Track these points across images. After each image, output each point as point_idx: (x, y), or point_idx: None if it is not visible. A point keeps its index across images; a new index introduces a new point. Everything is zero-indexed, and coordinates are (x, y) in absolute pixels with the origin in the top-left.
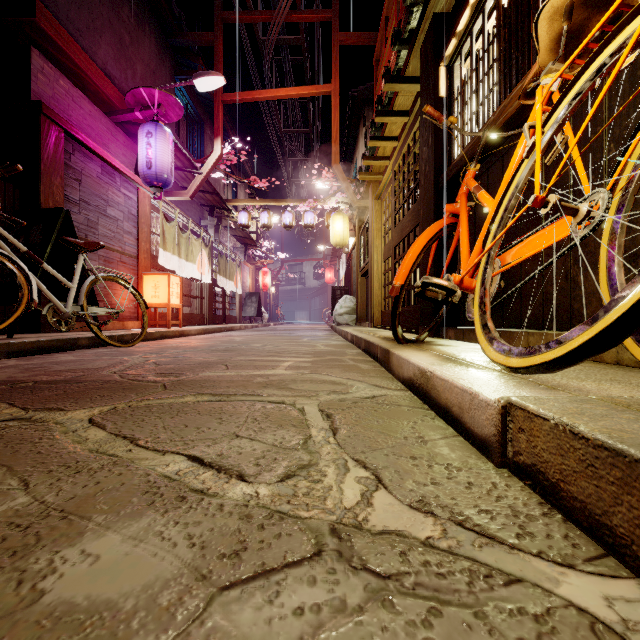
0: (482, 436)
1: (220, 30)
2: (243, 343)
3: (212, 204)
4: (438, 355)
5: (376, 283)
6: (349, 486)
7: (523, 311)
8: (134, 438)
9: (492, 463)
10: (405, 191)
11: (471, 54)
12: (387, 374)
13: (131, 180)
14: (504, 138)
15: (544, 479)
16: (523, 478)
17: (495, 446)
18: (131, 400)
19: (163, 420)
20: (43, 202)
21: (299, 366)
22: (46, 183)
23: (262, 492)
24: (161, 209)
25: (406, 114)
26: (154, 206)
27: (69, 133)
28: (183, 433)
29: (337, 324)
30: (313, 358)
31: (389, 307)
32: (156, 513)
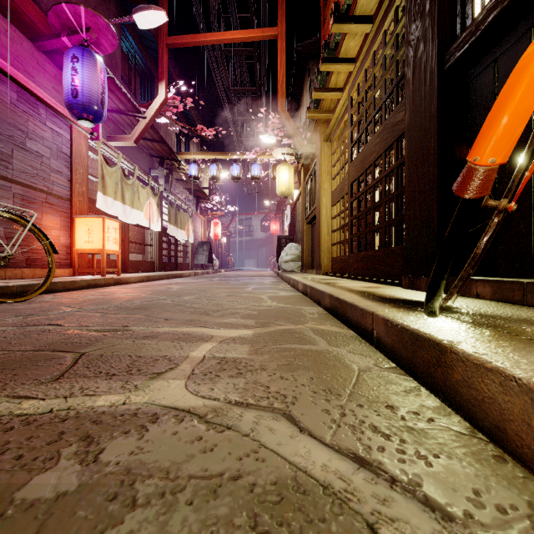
0: None
1: None
2: (174, 294)
3: (162, 155)
4: None
5: (325, 228)
6: None
7: None
8: None
9: None
10: (367, 113)
11: None
12: (447, 413)
13: (60, 115)
14: None
15: None
16: None
17: None
18: None
19: None
20: None
21: (223, 361)
22: None
23: None
24: (103, 153)
25: (369, 20)
26: (94, 149)
27: None
28: None
29: (283, 271)
30: (254, 329)
31: (341, 253)
32: None
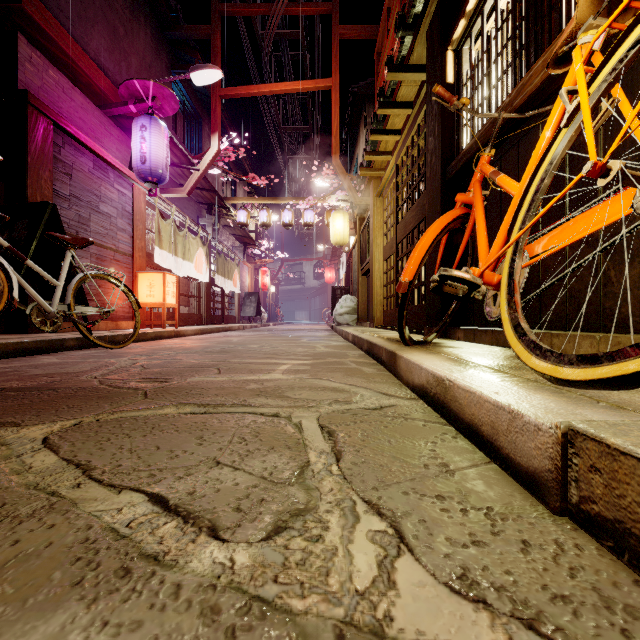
0: (529, 469)
1: (218, 23)
2: (240, 344)
3: (210, 202)
4: (453, 359)
5: (377, 282)
6: (360, 548)
7: (542, 310)
8: (89, 466)
9: (546, 507)
10: (408, 186)
11: (482, 35)
12: (394, 379)
13: (125, 176)
14: (520, 122)
15: (639, 546)
16: (598, 536)
17: (551, 485)
18: (102, 412)
19: (132, 439)
20: (30, 196)
21: (297, 370)
22: (33, 177)
23: (239, 559)
24: (157, 206)
25: (409, 105)
26: (150, 203)
27: (58, 125)
28: (152, 458)
29: (337, 324)
30: (312, 360)
31: (391, 307)
32: (80, 602)
